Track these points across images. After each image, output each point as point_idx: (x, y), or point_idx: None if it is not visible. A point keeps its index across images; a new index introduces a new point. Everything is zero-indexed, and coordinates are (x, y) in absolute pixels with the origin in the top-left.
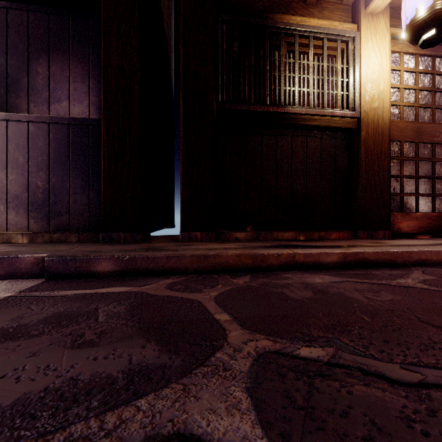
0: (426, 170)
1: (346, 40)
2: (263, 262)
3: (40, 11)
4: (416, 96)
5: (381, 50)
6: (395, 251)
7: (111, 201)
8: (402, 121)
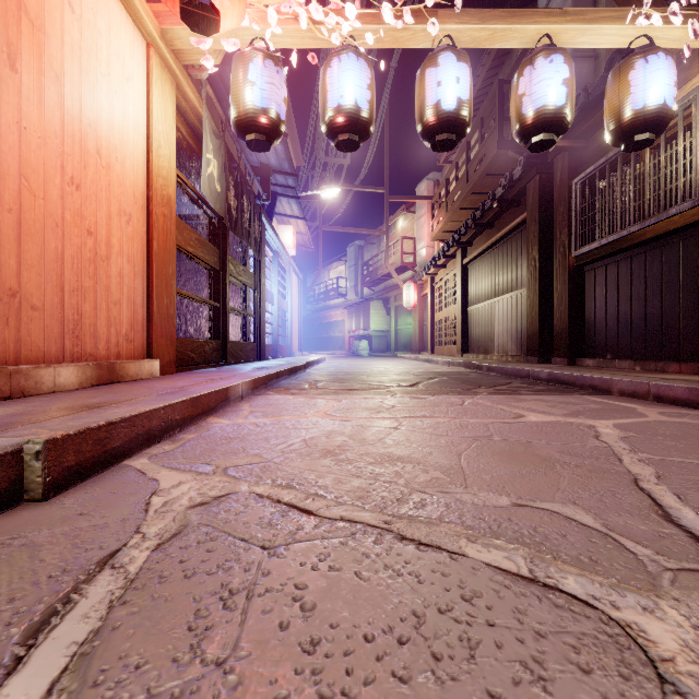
0: None
1: (690, 104)
2: (519, 373)
3: (519, 231)
4: None
5: None
6: (575, 374)
7: (529, 337)
8: None
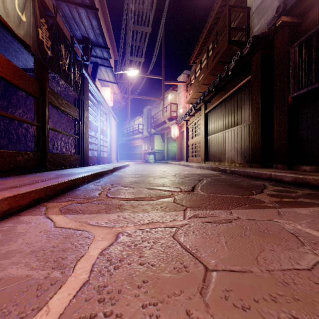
0: None
1: None
2: (260, 176)
3: (243, 89)
4: None
5: None
6: None
7: (253, 152)
8: None
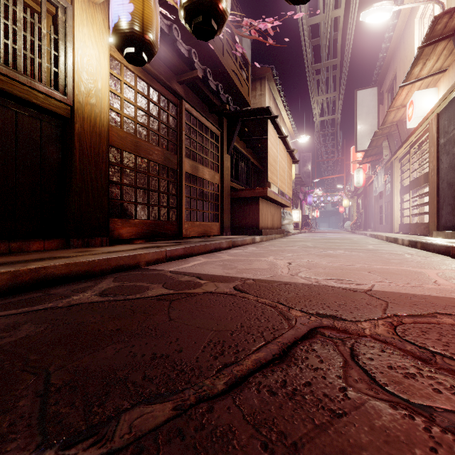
0: (143, 182)
1: (55, 3)
2: None
3: None
4: (135, 112)
5: (99, 45)
6: (91, 260)
7: None
8: (122, 130)
